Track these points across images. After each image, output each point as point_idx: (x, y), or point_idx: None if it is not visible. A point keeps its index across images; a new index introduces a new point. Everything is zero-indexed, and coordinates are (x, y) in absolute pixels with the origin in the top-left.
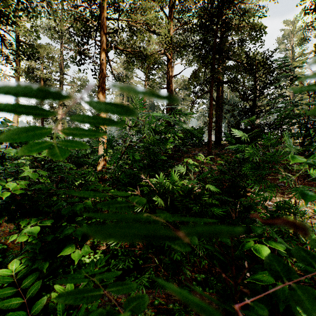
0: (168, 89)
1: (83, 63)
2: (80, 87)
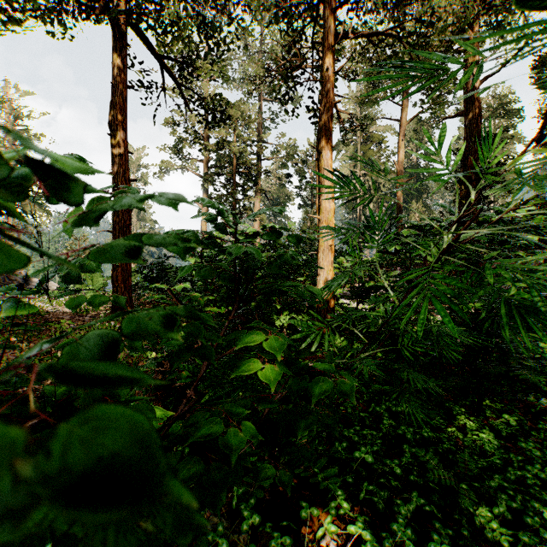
0: (469, 112)
1: (289, 99)
2: (285, 159)
